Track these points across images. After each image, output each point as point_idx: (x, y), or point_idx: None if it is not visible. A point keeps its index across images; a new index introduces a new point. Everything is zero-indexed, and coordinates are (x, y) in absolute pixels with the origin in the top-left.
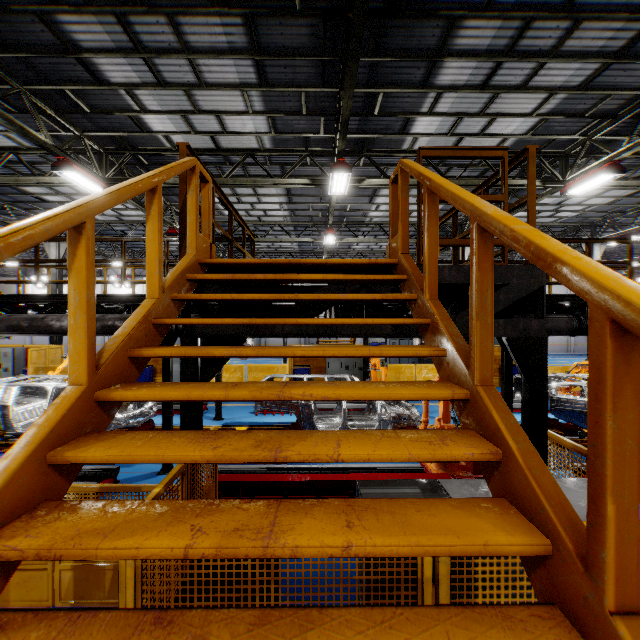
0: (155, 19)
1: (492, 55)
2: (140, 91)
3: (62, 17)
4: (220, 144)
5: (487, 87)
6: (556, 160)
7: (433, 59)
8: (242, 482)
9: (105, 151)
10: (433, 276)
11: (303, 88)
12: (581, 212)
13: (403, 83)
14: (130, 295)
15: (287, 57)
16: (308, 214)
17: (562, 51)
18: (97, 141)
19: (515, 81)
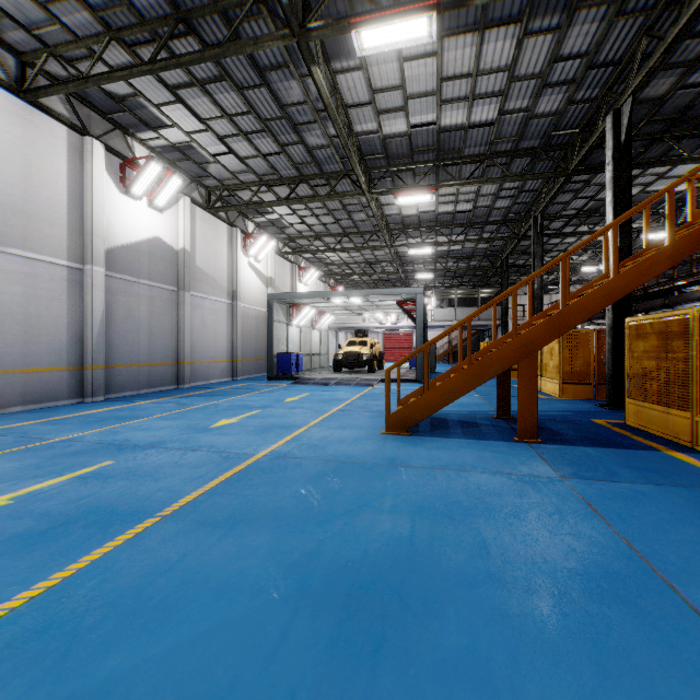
0: None
1: None
2: None
3: None
4: None
5: None
6: None
7: None
8: None
9: None
10: None
11: None
12: None
13: None
14: None
15: None
16: None
17: None
18: None
19: None
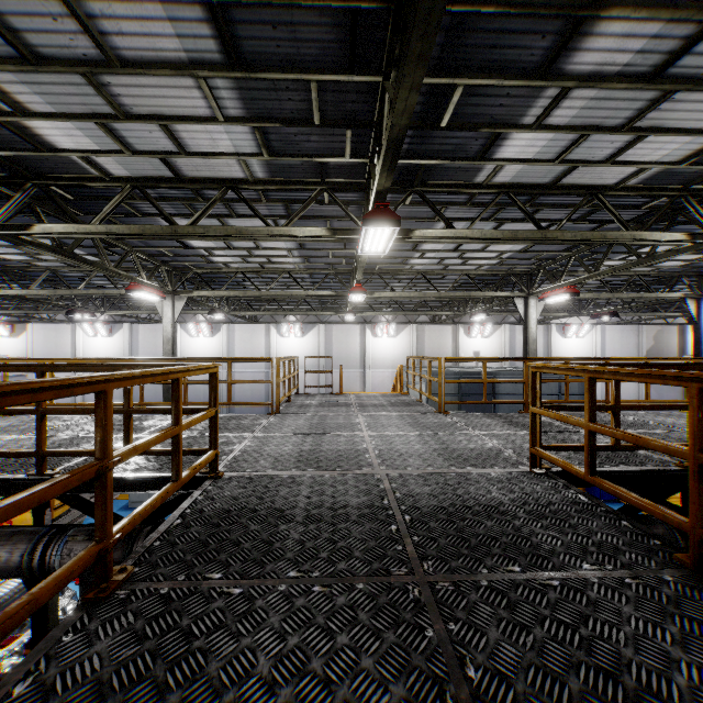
0: None
1: None
2: None
3: None
4: (181, 171)
5: (658, 78)
6: None
7: (581, 13)
8: None
9: None
10: None
11: (313, 73)
12: (693, 261)
13: (504, 67)
14: None
15: (276, 0)
16: (327, 261)
17: None
18: None
19: None
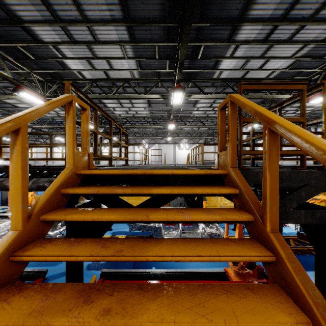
0: (65, 1)
1: (272, 21)
2: (61, 46)
3: (8, 1)
4: (109, 76)
5: (266, 41)
6: None
7: (235, 24)
8: None
9: (45, 80)
10: (274, 210)
11: (156, 43)
12: (311, 111)
13: (216, 39)
14: (55, 166)
15: (146, 24)
16: (159, 112)
17: (316, 18)
18: (41, 75)
19: (284, 37)
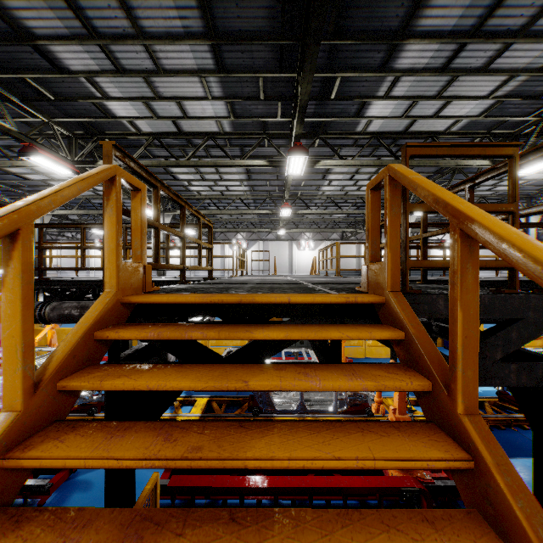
0: (106, 3)
1: (456, 36)
2: (100, 78)
3: (10, 2)
4: (182, 128)
5: (446, 70)
6: (505, 140)
7: (394, 41)
8: (196, 488)
9: (74, 136)
10: (470, 374)
11: (261, 73)
12: (519, 186)
13: (361, 67)
14: (89, 281)
15: (244, 42)
16: (266, 189)
17: (531, 31)
18: (66, 126)
19: (476, 63)
